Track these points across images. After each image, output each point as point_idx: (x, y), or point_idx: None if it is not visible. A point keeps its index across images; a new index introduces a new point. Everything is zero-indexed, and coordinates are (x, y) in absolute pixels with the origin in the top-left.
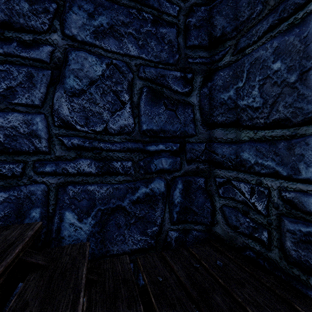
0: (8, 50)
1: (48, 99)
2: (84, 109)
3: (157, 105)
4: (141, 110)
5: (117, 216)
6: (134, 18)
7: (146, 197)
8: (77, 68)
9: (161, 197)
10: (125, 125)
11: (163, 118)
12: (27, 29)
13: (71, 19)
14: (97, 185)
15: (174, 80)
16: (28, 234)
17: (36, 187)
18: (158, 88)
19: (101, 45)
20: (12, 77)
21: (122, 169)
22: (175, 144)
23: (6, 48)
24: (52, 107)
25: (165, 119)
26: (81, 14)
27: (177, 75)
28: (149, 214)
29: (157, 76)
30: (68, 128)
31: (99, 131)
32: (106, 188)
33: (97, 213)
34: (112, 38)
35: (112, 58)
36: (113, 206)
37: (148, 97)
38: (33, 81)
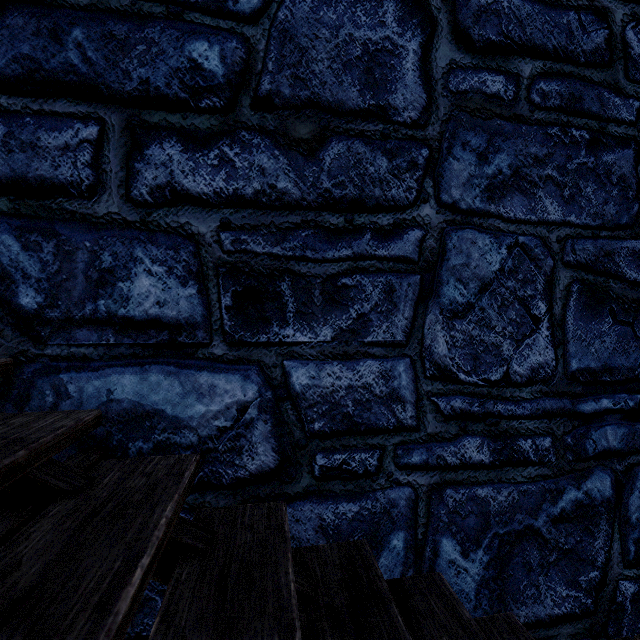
0: (358, 249)
1: (416, 328)
2: (470, 340)
3: (597, 317)
4: (567, 331)
5: (526, 547)
6: (555, 144)
7: (577, 508)
8: (460, 263)
9: (605, 508)
10: (538, 364)
11: (609, 342)
12: (385, 206)
13: (450, 172)
14: (492, 485)
15: (629, 258)
16: (469, 618)
17: (398, 492)
18: (599, 282)
19: (499, 210)
20: (364, 297)
21: (533, 454)
22: (632, 394)
23: (356, 246)
24: (421, 342)
25: (613, 344)
26: (466, 158)
27: (636, 247)
28: (583, 545)
29: (597, 256)
30: (446, 379)
31: (495, 381)
32: (507, 493)
33: (492, 542)
34: (517, 193)
35: (518, 234)
36: (518, 527)
37: (580, 302)
38: (394, 299)
